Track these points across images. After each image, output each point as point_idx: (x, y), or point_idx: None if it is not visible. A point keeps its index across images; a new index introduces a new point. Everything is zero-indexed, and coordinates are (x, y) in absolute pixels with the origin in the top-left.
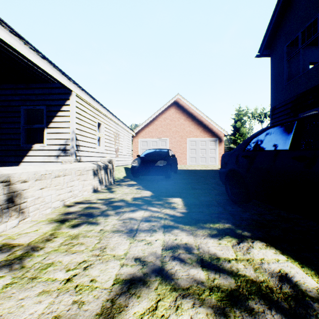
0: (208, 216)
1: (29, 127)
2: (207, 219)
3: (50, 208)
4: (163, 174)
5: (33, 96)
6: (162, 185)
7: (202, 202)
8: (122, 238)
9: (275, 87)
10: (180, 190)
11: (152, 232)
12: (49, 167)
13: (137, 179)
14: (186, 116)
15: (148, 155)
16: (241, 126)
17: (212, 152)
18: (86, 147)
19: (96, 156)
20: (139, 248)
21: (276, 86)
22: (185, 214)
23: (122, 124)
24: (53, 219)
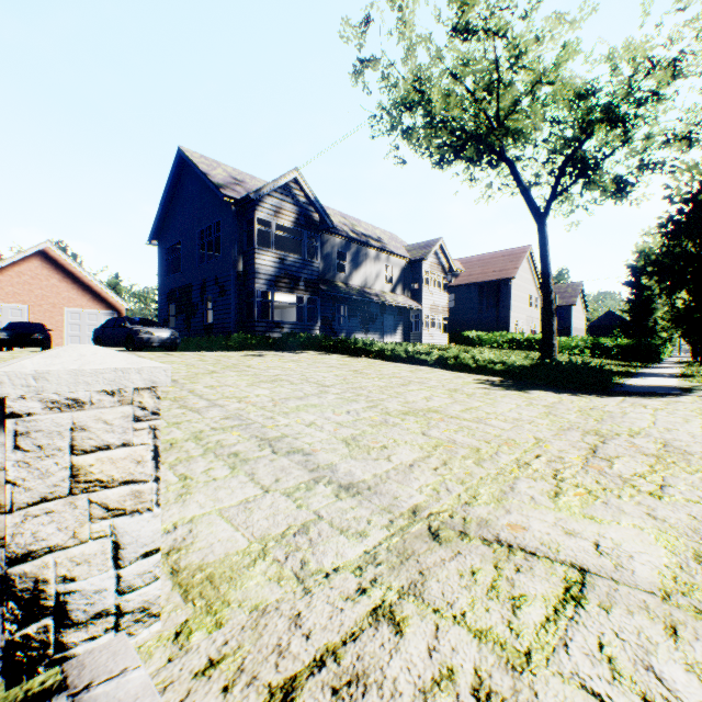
0: None
1: None
2: None
3: None
4: (42, 346)
5: None
6: None
7: None
8: None
9: (161, 277)
10: None
11: None
12: None
13: None
14: (63, 275)
15: (18, 329)
16: None
17: None
18: None
19: None
20: None
21: (161, 277)
22: None
23: None
24: None
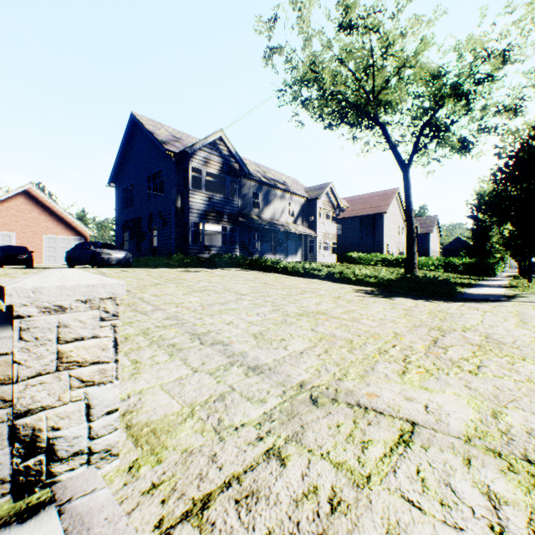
0: None
1: None
2: None
3: None
4: (26, 264)
5: None
6: None
7: None
8: None
9: (118, 211)
10: None
11: None
12: None
13: None
14: (42, 209)
15: (7, 251)
16: None
17: None
18: None
19: None
20: None
21: (118, 211)
22: None
23: None
24: None
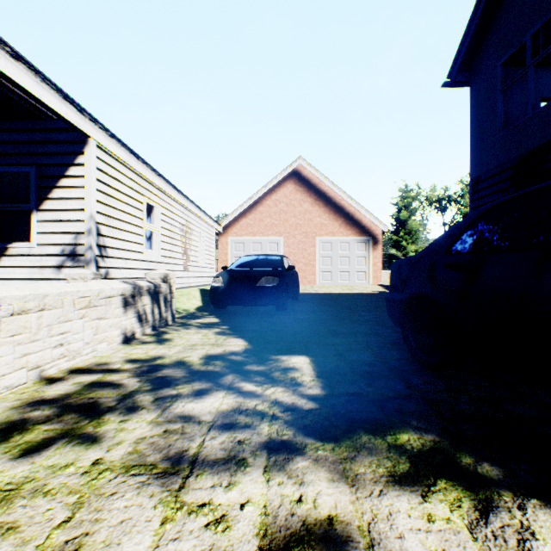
0: (376, 406)
1: None
2: (375, 416)
3: None
4: (271, 303)
5: (8, 147)
6: (270, 324)
7: (355, 365)
8: (146, 496)
9: (480, 141)
10: (306, 337)
11: (235, 470)
12: None
13: (222, 312)
14: (314, 197)
15: (244, 267)
16: (409, 218)
17: (360, 263)
18: (121, 250)
19: (144, 269)
20: None
21: (481, 139)
22: (321, 402)
23: (198, 209)
24: None
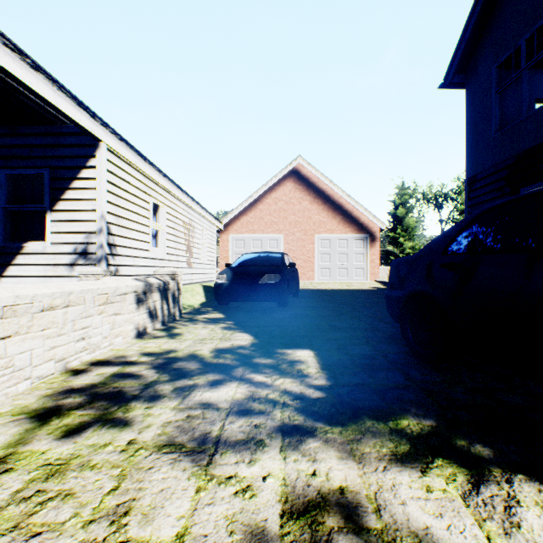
0: (378, 396)
1: (16, 210)
2: (377, 404)
3: (27, 379)
4: (274, 299)
5: (24, 151)
6: (273, 320)
7: (357, 358)
8: (179, 470)
9: (476, 141)
10: (309, 332)
11: (255, 449)
12: (25, 289)
13: (225, 308)
14: (313, 195)
15: (247, 264)
16: (406, 215)
17: (358, 259)
18: (129, 248)
19: (150, 266)
20: (219, 513)
21: (477, 140)
22: (327, 392)
23: (200, 208)
24: (25, 410)
